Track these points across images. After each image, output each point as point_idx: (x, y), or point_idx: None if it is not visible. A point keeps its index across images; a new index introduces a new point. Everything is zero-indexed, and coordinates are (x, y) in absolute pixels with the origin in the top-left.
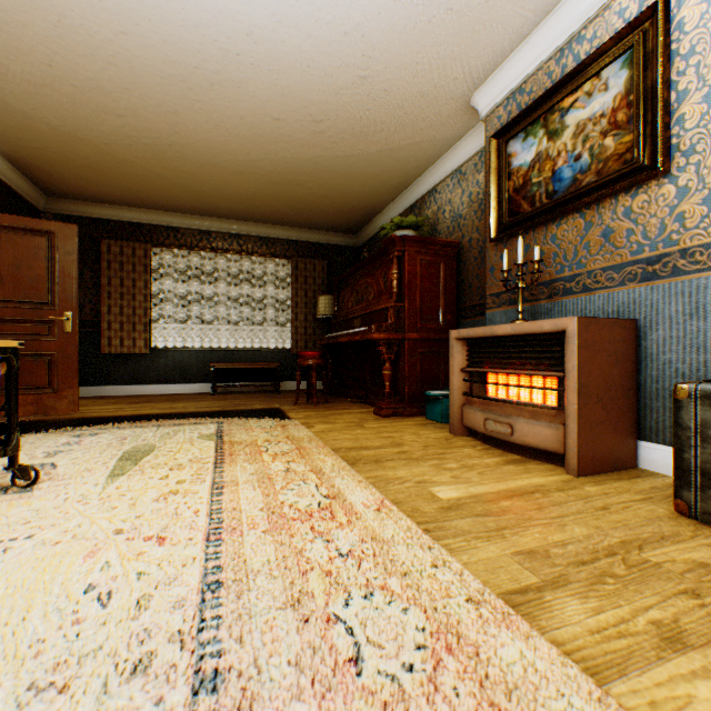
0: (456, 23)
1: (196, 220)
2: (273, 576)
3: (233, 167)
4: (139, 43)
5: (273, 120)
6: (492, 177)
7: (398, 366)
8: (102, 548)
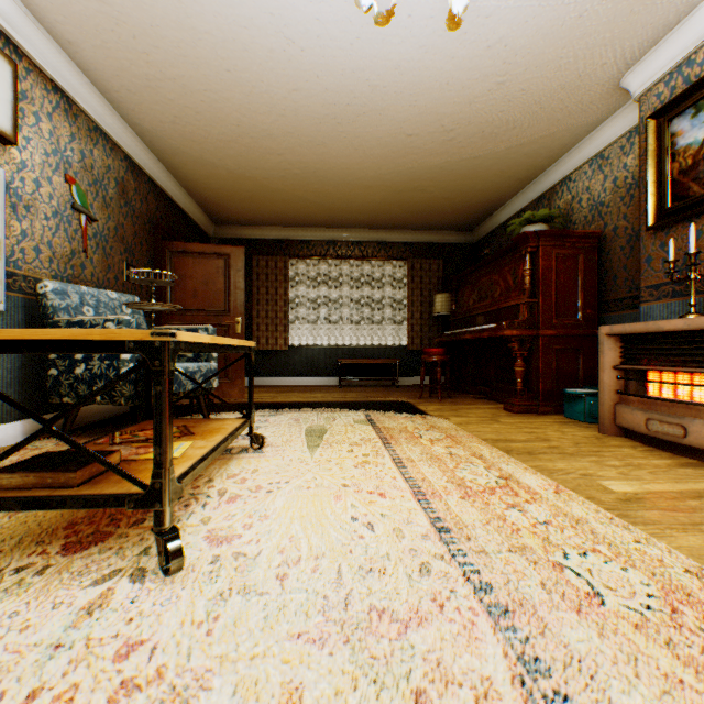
0: (610, 11)
1: (324, 232)
2: (487, 530)
3: (363, 182)
4: (305, 95)
5: (406, 137)
6: (649, 160)
7: (529, 362)
8: (340, 495)
